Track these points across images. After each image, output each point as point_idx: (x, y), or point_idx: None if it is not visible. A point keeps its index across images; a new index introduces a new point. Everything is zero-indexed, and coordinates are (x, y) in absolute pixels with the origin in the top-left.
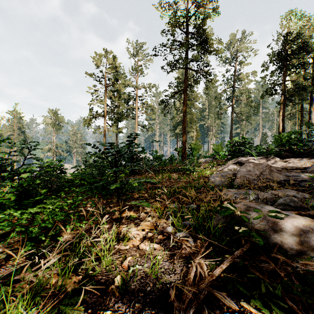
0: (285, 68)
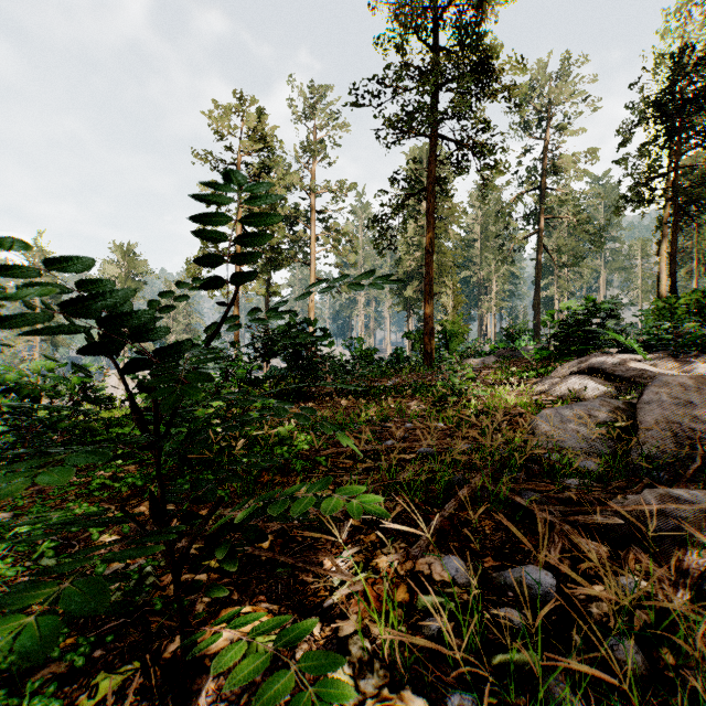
0: (677, 136)
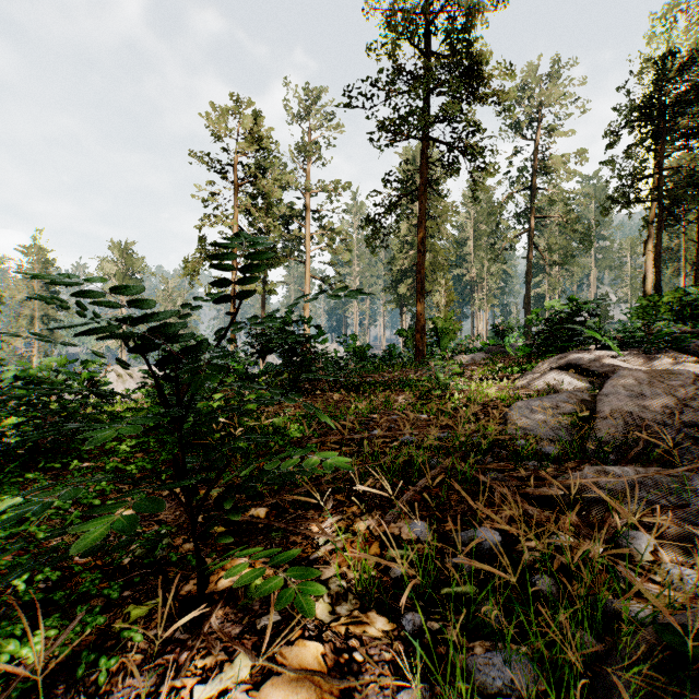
0: (662, 139)
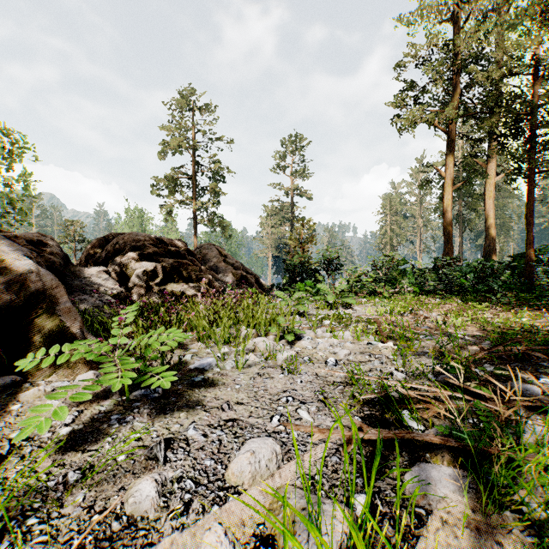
0: None
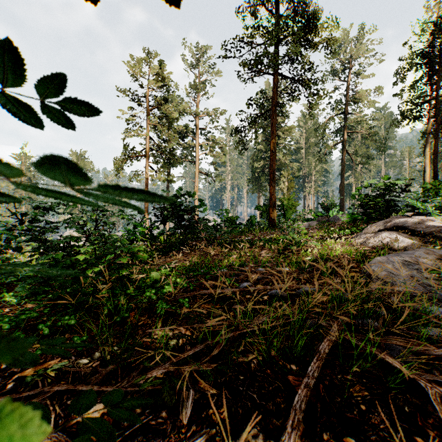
0: (438, 74)
